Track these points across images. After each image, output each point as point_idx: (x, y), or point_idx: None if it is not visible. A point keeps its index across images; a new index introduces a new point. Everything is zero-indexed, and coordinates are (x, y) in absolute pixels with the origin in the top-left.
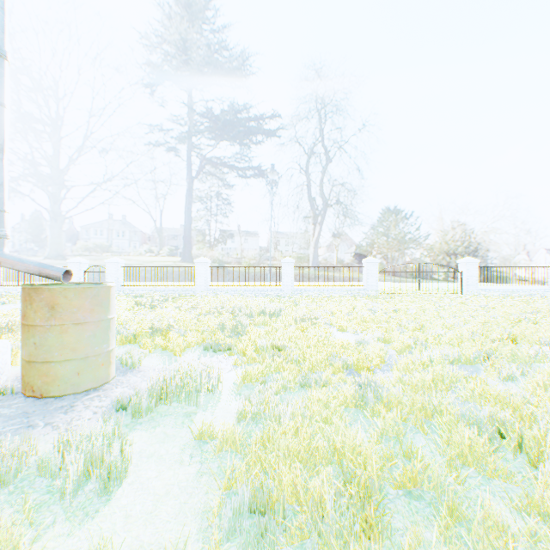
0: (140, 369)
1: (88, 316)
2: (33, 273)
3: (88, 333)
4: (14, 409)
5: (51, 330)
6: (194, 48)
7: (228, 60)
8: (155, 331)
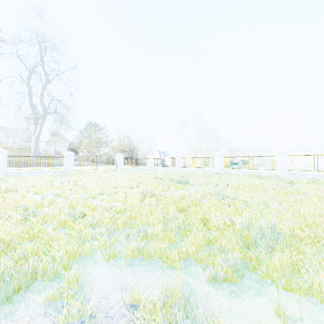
0: None
1: None
2: None
3: None
4: None
5: None
6: None
7: None
8: None
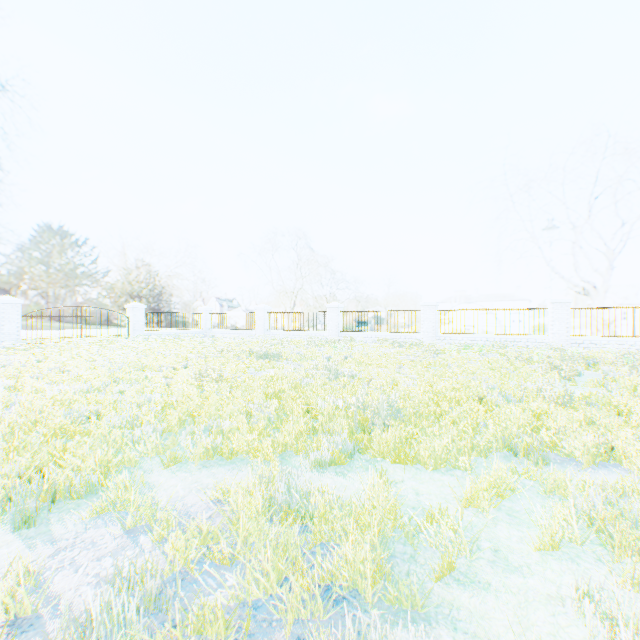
0: None
1: None
2: None
3: None
4: None
5: None
6: None
7: None
8: None
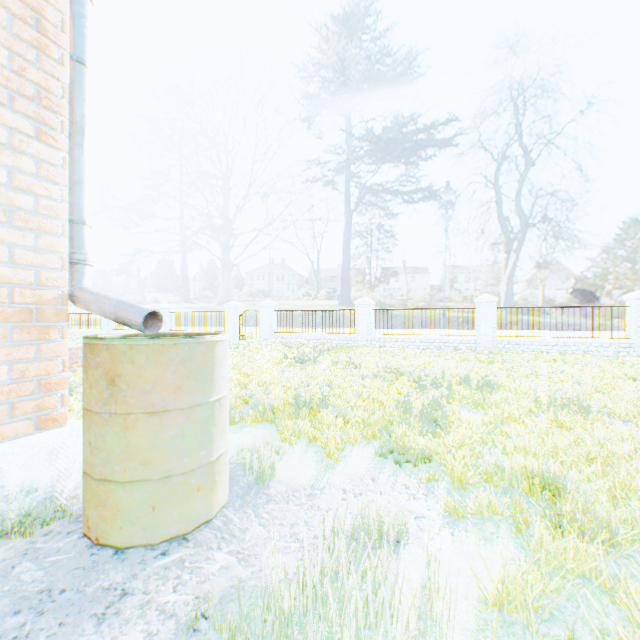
0: (269, 488)
1: (170, 399)
2: (109, 318)
3: (170, 430)
4: (41, 571)
5: (109, 422)
6: (353, 57)
7: (392, 59)
8: (300, 405)
